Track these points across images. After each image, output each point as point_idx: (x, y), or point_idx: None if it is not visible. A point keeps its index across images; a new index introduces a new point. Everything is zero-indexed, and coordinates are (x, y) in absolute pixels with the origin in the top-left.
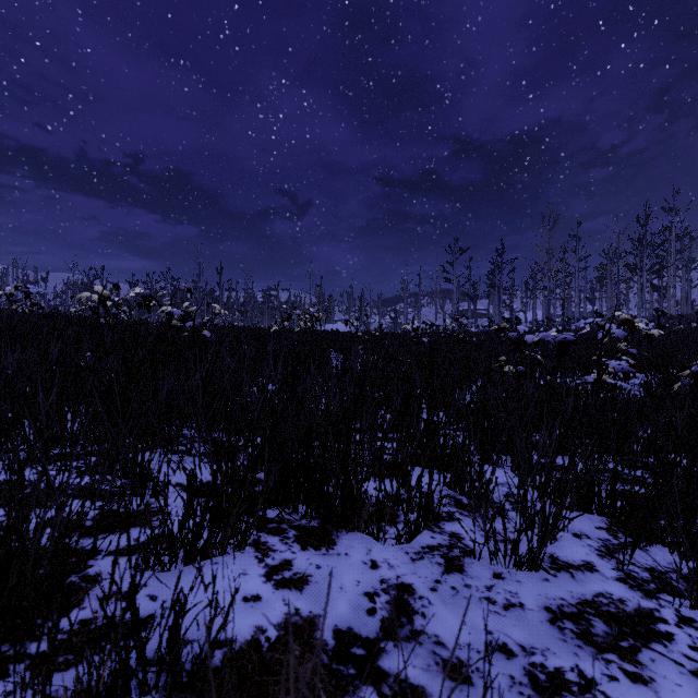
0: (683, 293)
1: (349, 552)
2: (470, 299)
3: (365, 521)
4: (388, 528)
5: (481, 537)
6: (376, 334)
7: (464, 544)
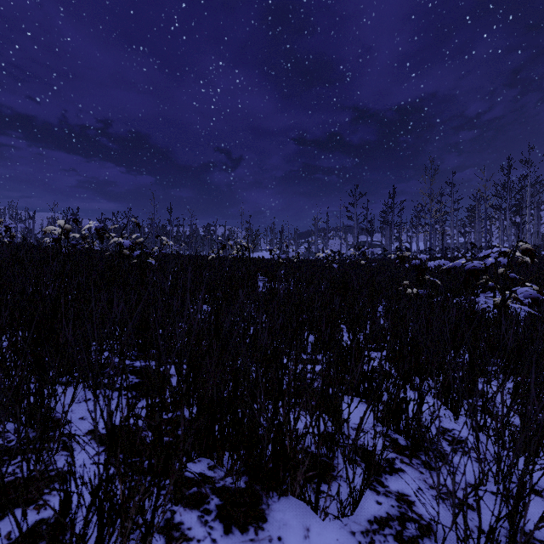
0: (535, 228)
1: (283, 535)
2: (368, 233)
3: (300, 486)
4: (326, 488)
5: (433, 499)
6: (294, 260)
7: (416, 514)
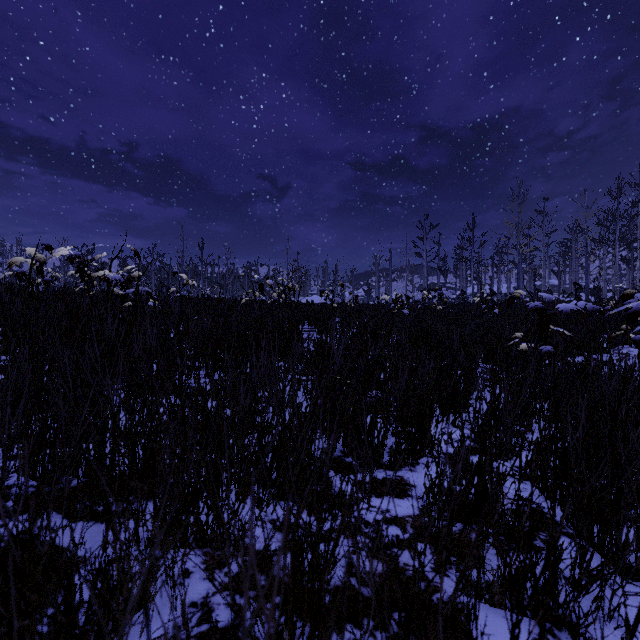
0: None
1: None
2: (441, 272)
3: None
4: None
5: None
6: (352, 305)
7: None
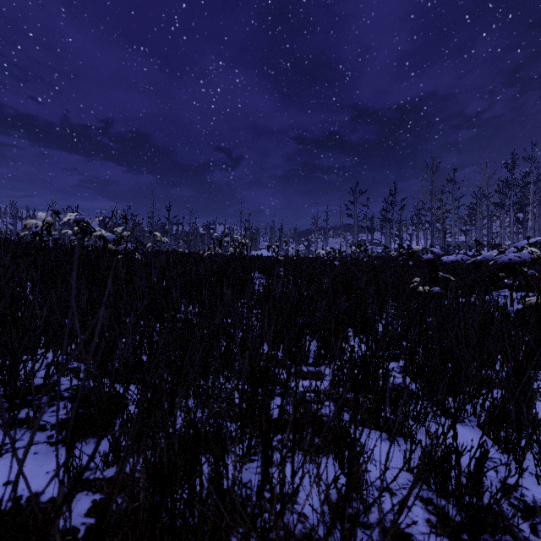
0: (537, 226)
1: None
2: (368, 230)
3: None
4: None
5: None
6: (294, 258)
7: None
